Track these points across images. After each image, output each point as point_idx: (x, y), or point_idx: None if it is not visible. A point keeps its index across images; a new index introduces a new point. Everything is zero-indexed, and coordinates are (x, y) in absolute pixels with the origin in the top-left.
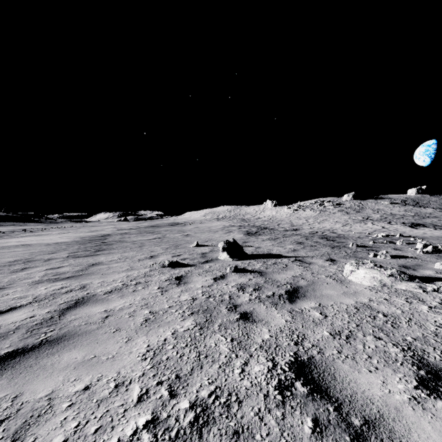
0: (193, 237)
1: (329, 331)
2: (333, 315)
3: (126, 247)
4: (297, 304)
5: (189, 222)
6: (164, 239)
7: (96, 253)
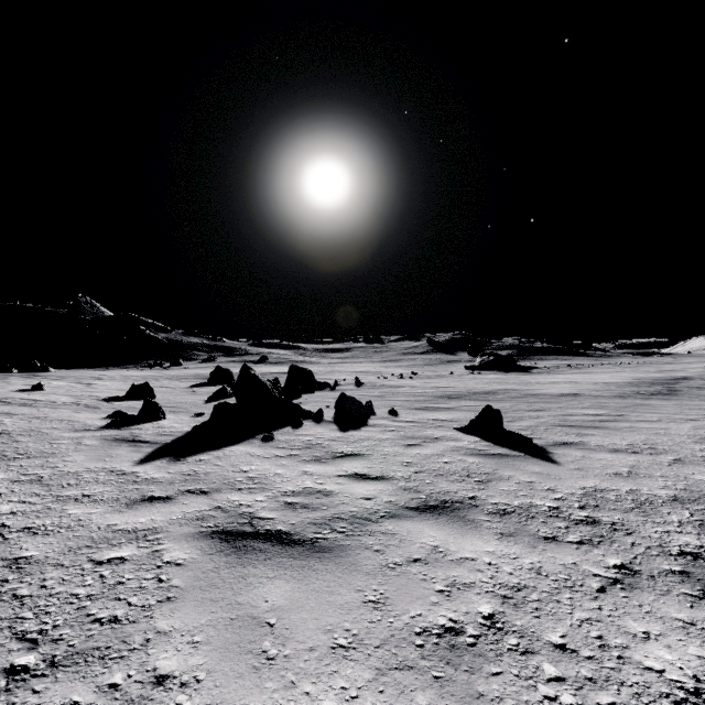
0: None
1: None
2: None
3: (699, 396)
4: None
5: None
6: None
7: (648, 397)
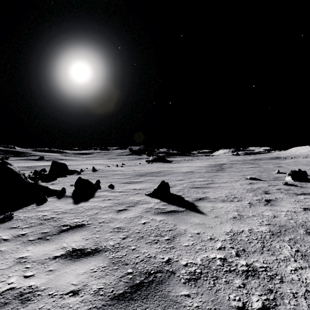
0: (281, 168)
1: (296, 200)
2: (309, 199)
3: (232, 170)
4: (298, 195)
5: (292, 156)
6: (258, 168)
7: (217, 172)
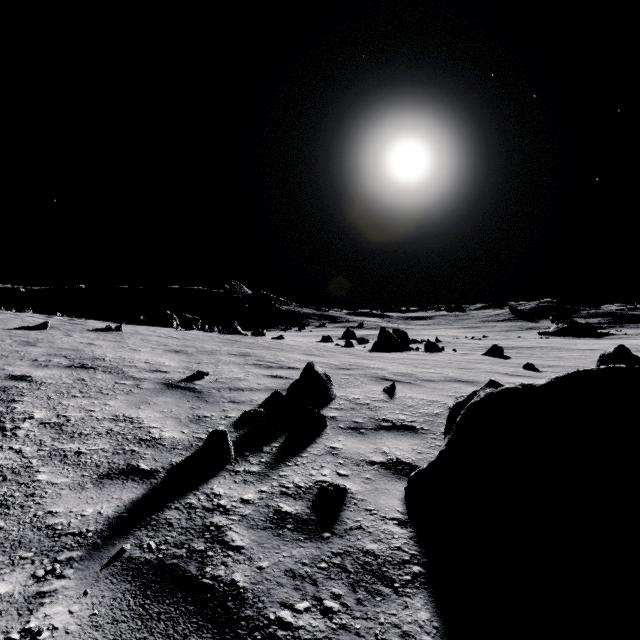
0: None
1: None
2: None
3: None
4: None
5: None
6: None
7: None
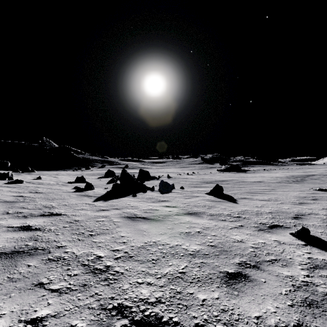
0: None
1: None
2: None
3: (312, 182)
4: None
5: None
6: None
7: (290, 182)
